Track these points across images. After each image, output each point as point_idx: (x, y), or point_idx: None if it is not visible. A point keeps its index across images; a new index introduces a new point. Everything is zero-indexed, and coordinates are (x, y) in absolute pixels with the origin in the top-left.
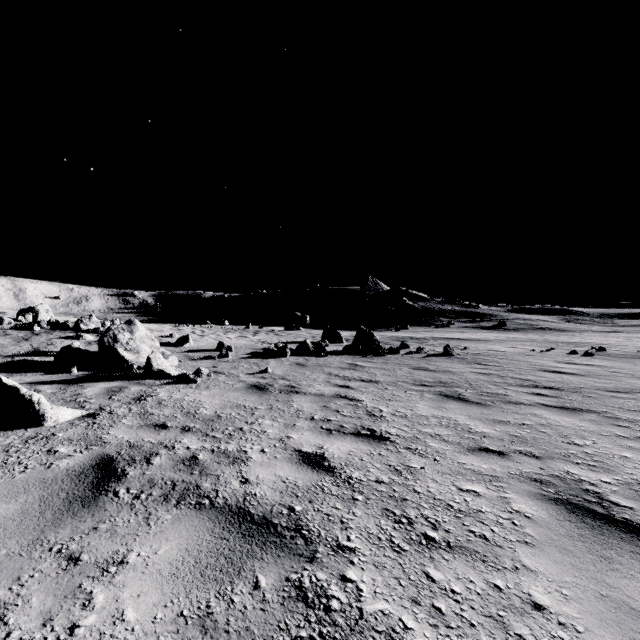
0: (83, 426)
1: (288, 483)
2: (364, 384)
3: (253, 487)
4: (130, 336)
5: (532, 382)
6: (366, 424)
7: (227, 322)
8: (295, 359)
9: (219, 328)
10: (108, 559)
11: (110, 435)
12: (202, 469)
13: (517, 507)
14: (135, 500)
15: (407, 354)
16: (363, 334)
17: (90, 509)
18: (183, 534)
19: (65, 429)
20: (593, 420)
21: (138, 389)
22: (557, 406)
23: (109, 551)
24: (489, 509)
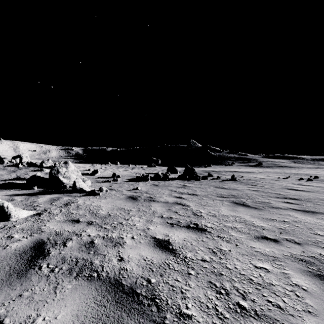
0: (32, 221)
1: (147, 261)
2: (190, 196)
3: (125, 264)
4: (66, 170)
5: (282, 195)
6: (193, 220)
7: (118, 163)
8: (153, 182)
9: (114, 166)
10: (22, 323)
11: (46, 226)
12: (95, 250)
13: (295, 281)
14: (51, 273)
15: (212, 179)
16: (188, 169)
17: (21, 279)
18: (76, 301)
19: (21, 222)
20: None
21: (67, 198)
22: (301, 210)
23: (24, 315)
24: (277, 283)
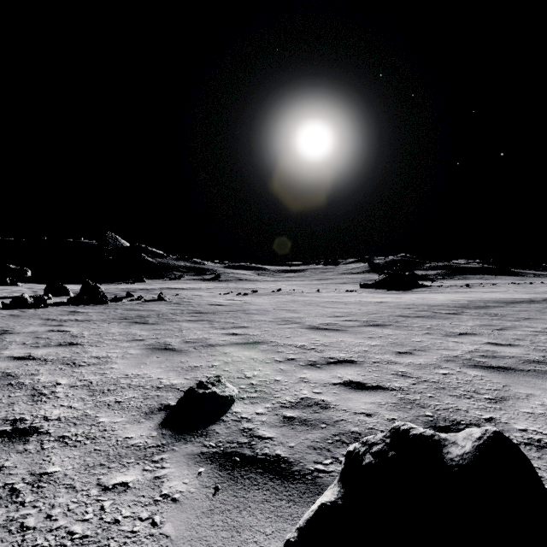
0: None
1: (2, 367)
2: (78, 322)
3: None
4: None
5: (197, 311)
6: (68, 341)
7: None
8: (9, 312)
9: None
10: None
11: None
12: None
13: (130, 352)
14: None
15: (129, 301)
16: (89, 287)
17: None
18: None
19: None
20: (203, 323)
21: None
22: (194, 320)
23: None
24: (117, 355)
